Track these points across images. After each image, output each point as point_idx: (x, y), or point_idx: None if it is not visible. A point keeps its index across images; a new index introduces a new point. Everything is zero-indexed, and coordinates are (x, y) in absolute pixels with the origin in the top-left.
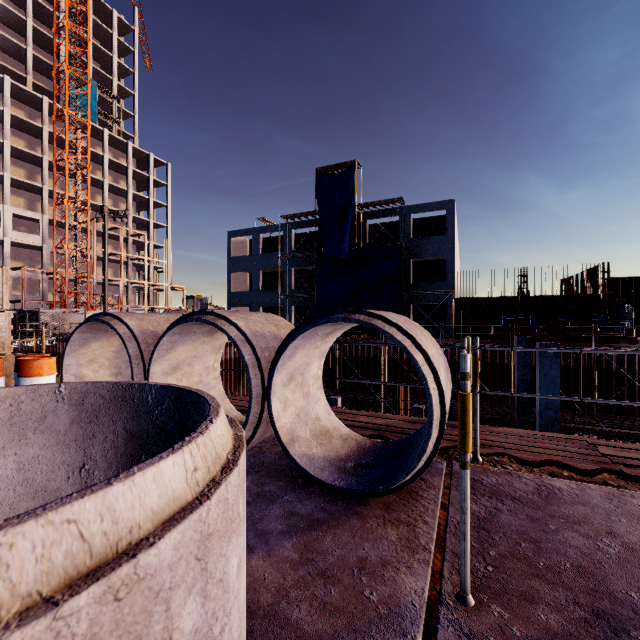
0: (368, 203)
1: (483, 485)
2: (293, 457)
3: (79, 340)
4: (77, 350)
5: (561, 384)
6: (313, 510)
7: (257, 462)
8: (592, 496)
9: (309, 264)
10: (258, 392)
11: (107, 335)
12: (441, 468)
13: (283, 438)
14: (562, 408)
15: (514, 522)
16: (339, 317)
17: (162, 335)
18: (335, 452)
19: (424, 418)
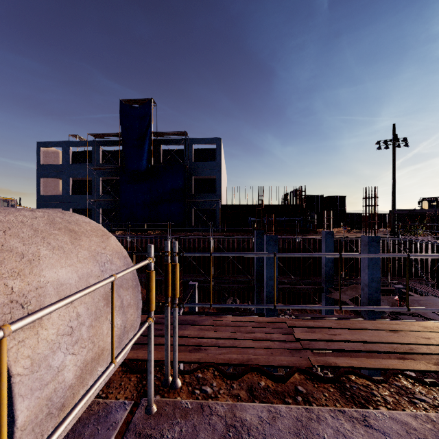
0: (161, 132)
1: None
2: None
3: None
4: None
5: (281, 259)
6: None
7: None
8: (281, 434)
9: (115, 175)
10: None
11: None
12: (117, 422)
13: None
14: (281, 274)
15: None
16: None
17: None
18: None
19: (160, 315)
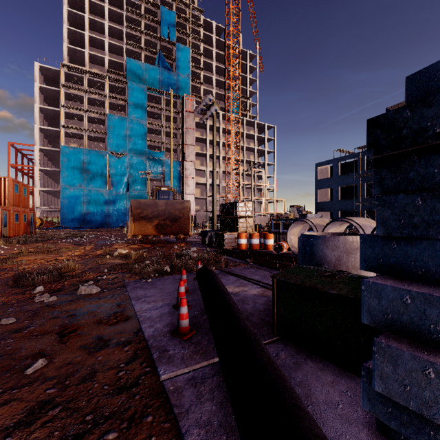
0: None
1: None
2: None
3: (291, 227)
4: (290, 230)
5: None
6: None
7: None
8: None
9: None
10: None
11: (298, 225)
12: None
13: None
14: None
15: None
16: None
17: (327, 225)
18: None
19: None
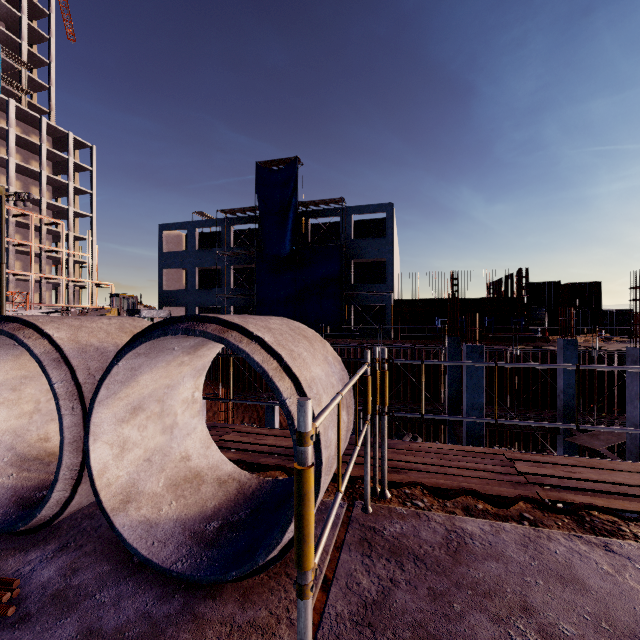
0: (310, 202)
1: (384, 539)
2: (118, 530)
3: None
4: None
5: (487, 381)
6: (129, 620)
7: (90, 528)
8: (506, 543)
9: (249, 262)
10: (76, 434)
11: None
12: (339, 514)
13: (107, 502)
14: (488, 404)
15: (411, 604)
16: (179, 327)
17: None
18: (199, 506)
19: None
